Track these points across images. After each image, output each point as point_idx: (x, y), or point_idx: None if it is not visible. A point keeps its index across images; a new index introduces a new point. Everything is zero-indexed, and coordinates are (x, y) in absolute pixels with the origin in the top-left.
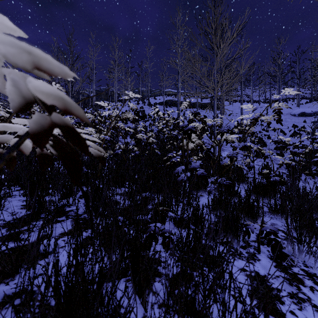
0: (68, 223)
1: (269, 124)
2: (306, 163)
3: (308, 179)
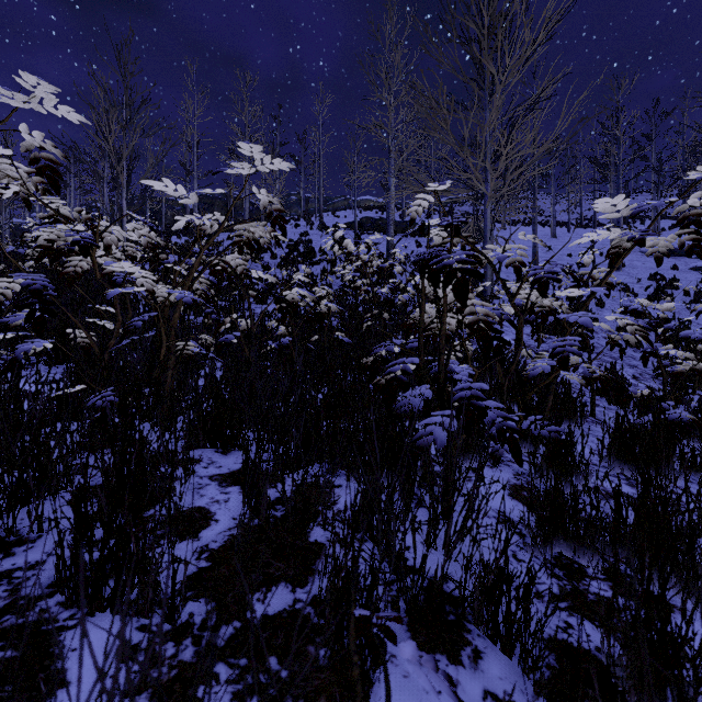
0: None
1: (662, 260)
2: None
3: None
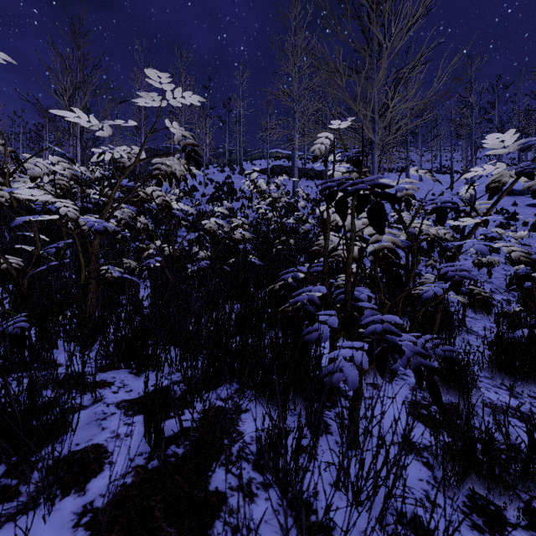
0: None
1: None
2: None
3: None
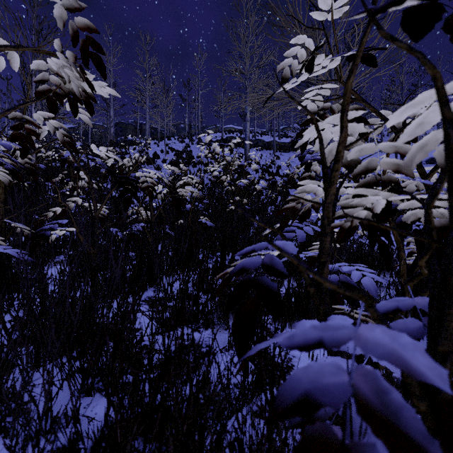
0: None
1: None
2: None
3: None
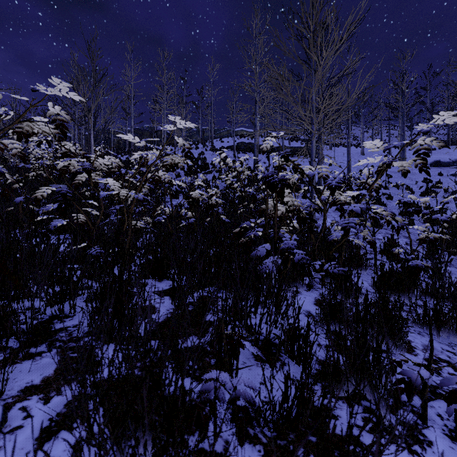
0: (47, 361)
1: (406, 174)
2: (449, 235)
3: (455, 260)
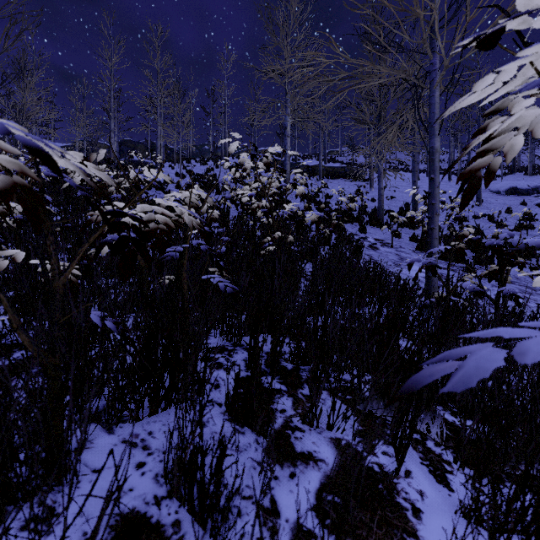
0: None
1: None
2: None
3: None
